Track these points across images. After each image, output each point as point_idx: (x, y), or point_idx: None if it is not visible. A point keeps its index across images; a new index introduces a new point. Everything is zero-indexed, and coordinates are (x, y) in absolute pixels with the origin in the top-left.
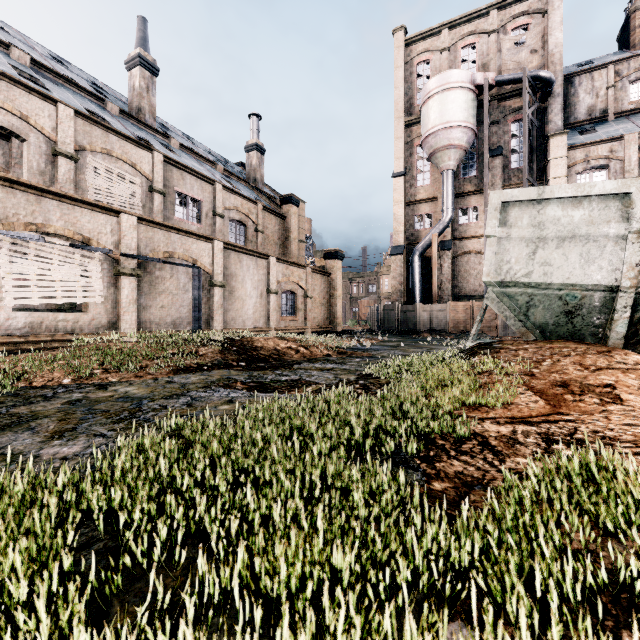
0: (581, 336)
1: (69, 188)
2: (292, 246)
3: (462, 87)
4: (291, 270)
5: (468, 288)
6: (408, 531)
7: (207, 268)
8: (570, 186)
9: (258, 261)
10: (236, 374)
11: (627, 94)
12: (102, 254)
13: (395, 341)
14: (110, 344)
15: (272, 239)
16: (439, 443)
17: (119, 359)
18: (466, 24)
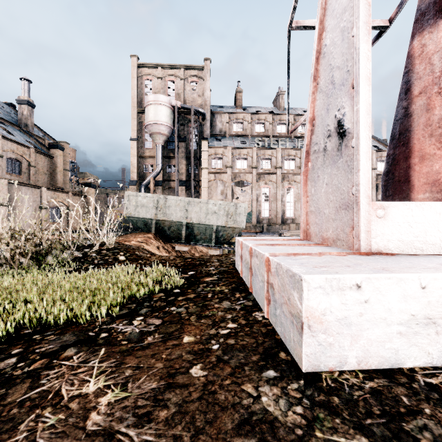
0: (150, 230)
1: None
2: (58, 176)
3: (165, 105)
4: (57, 194)
5: None
6: None
7: None
8: (143, 193)
9: (33, 190)
10: None
11: (233, 128)
12: None
13: None
14: None
15: (42, 171)
16: None
17: None
18: (170, 69)
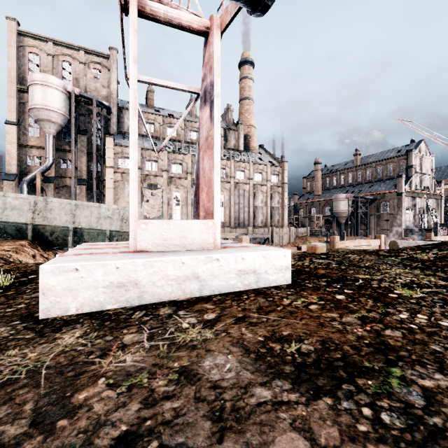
0: (25, 237)
1: None
2: None
3: (57, 89)
4: None
5: None
6: None
7: None
8: (14, 194)
9: None
10: None
11: (143, 127)
12: None
13: None
14: None
15: None
16: None
17: None
18: (65, 48)
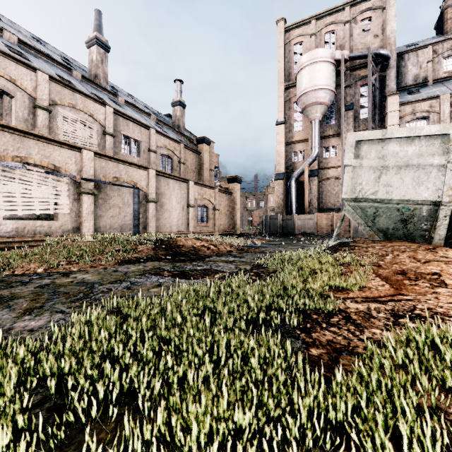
0: (413, 237)
1: (45, 131)
2: (205, 173)
3: (325, 61)
4: (204, 190)
5: (329, 203)
6: (295, 394)
7: (144, 189)
8: (405, 129)
9: (181, 184)
10: (164, 265)
11: (442, 66)
12: (68, 178)
13: (278, 241)
14: (73, 243)
15: (191, 168)
16: (313, 317)
17: (79, 254)
18: (328, 16)
